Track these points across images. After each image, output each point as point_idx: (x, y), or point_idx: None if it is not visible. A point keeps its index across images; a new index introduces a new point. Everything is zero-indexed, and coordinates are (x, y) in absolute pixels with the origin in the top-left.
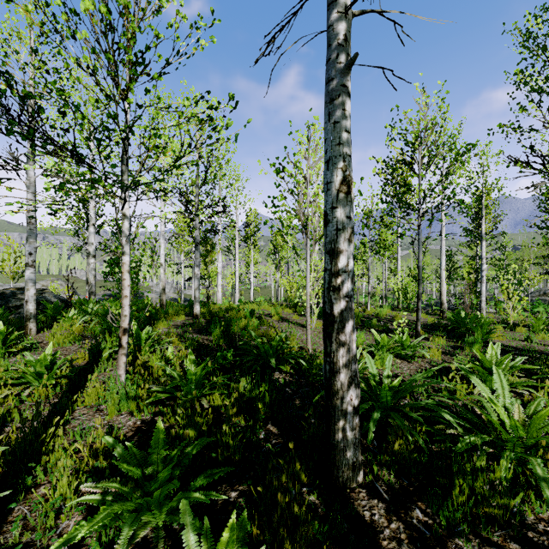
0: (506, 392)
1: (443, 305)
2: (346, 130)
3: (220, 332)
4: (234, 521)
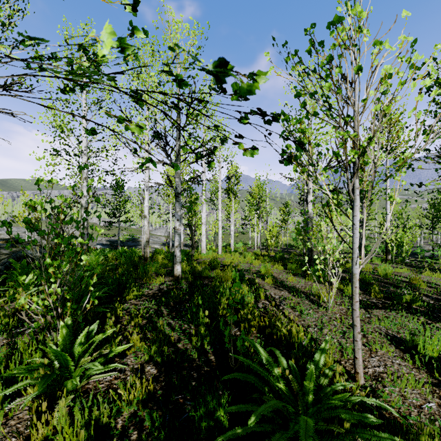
0: None
1: None
2: None
3: (203, 327)
4: None
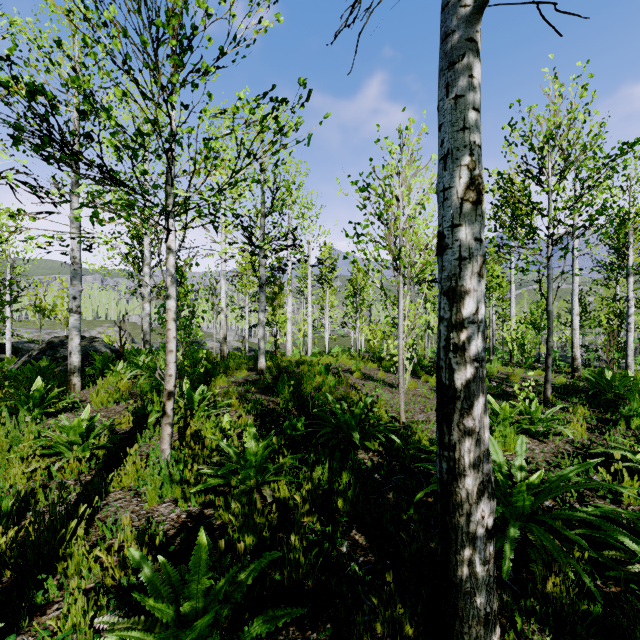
0: None
1: (576, 361)
2: (475, 108)
3: (288, 393)
4: None
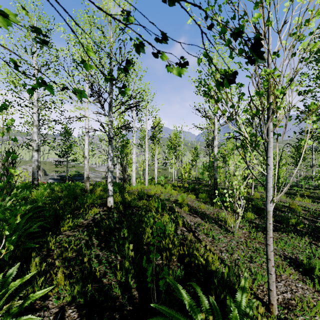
0: None
1: None
2: None
3: (127, 261)
4: None
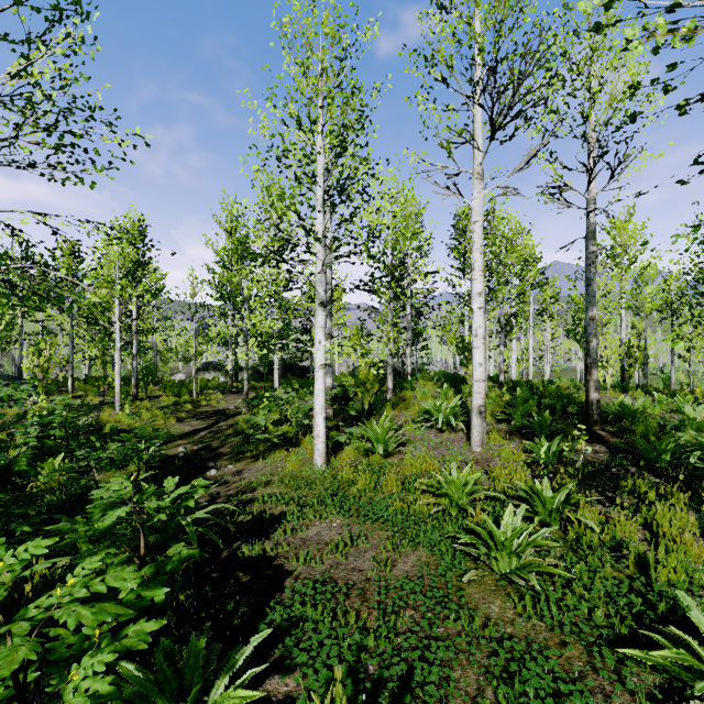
0: (702, 411)
1: None
2: (593, 296)
3: (526, 388)
4: (548, 410)
